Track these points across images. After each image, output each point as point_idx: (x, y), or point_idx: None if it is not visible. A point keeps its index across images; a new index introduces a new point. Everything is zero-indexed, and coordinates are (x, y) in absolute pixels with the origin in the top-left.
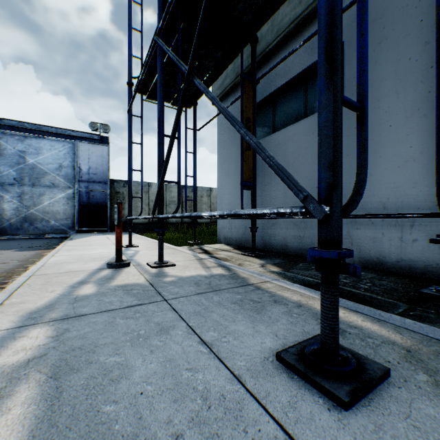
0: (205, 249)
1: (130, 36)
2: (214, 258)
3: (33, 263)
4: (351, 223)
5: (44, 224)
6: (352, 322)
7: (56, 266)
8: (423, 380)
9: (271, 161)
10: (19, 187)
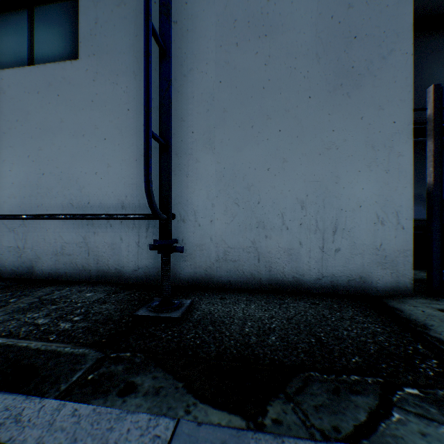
0: None
1: None
2: None
3: None
4: (89, 225)
5: None
6: None
7: None
8: None
9: None
10: None
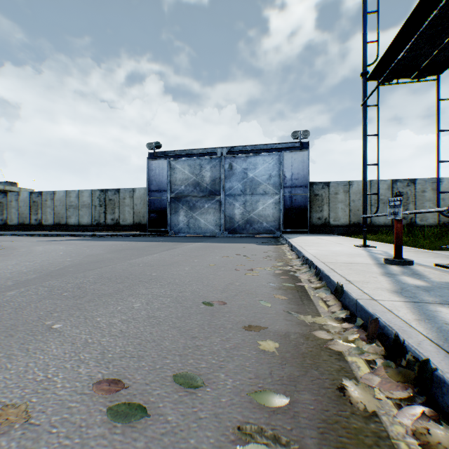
0: None
1: (365, 22)
2: None
3: (285, 254)
4: None
5: (258, 225)
6: None
7: (326, 257)
8: None
9: None
10: (243, 197)
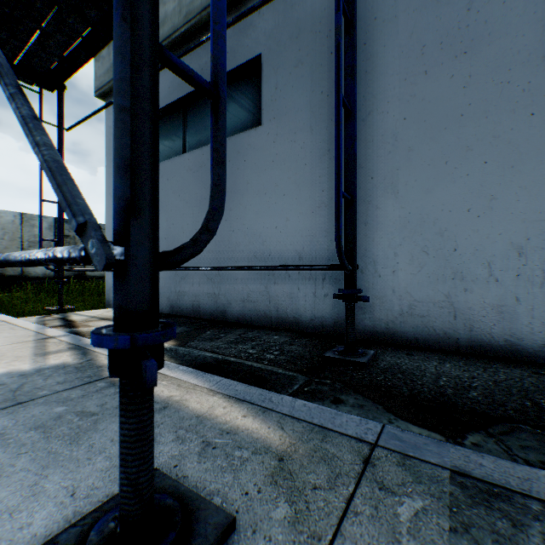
0: (71, 320)
1: None
2: (73, 335)
3: None
4: (270, 276)
5: None
6: (228, 423)
7: None
8: (281, 518)
9: (40, 153)
10: None
